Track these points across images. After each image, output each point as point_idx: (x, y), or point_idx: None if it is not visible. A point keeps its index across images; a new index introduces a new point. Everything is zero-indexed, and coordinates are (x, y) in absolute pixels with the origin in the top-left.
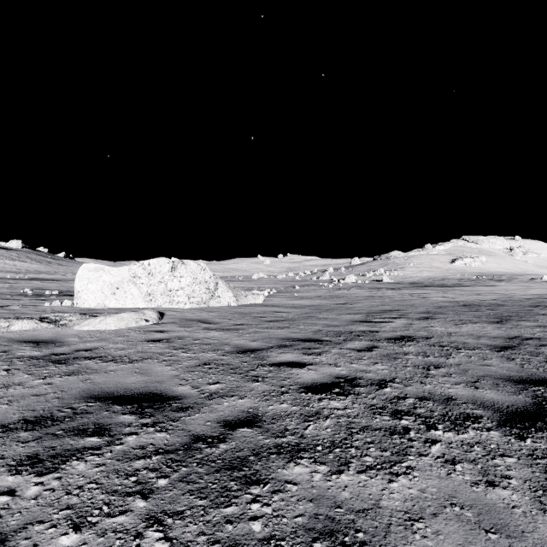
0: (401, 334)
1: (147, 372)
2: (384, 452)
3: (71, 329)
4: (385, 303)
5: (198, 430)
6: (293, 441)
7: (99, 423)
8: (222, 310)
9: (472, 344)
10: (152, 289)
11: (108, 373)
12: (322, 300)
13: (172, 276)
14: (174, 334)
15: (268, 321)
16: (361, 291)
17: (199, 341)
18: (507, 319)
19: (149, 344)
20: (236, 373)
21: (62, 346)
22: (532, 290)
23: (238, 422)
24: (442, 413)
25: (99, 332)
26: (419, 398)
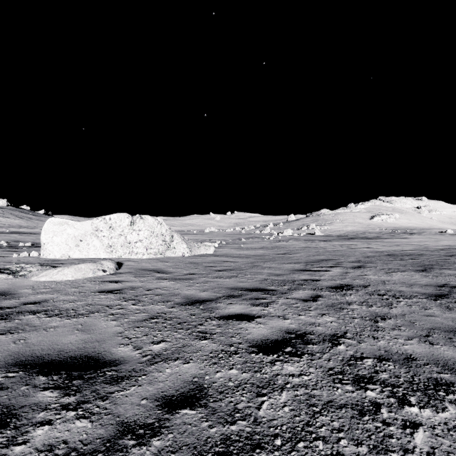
0: (340, 283)
1: (90, 328)
2: (359, 447)
3: (28, 280)
4: (320, 253)
5: (129, 414)
6: (245, 430)
7: (9, 405)
8: (177, 260)
9: (407, 293)
10: (113, 241)
11: (47, 330)
12: (265, 250)
13: (131, 229)
14: (128, 284)
15: (218, 271)
16: (297, 242)
17: (151, 291)
18: (430, 267)
19: (101, 295)
20: (183, 328)
21: (12, 298)
22: (441, 241)
23: (180, 399)
24: (408, 379)
25: (55, 283)
26: (377, 358)
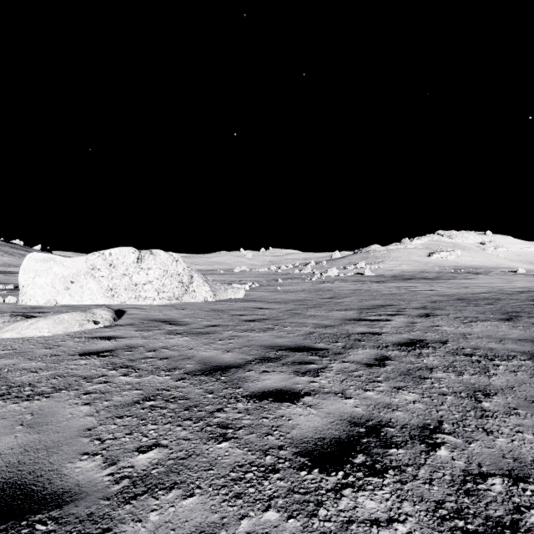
0: (409, 337)
1: (43, 421)
2: None
3: None
4: (375, 297)
5: None
6: None
7: None
8: (196, 307)
9: (501, 351)
10: (114, 283)
11: None
12: (307, 294)
13: (138, 268)
14: (124, 342)
15: (248, 321)
16: (345, 284)
17: (154, 353)
18: (515, 315)
19: (82, 359)
20: (192, 418)
21: None
22: (515, 282)
23: None
24: None
25: (22, 341)
26: (507, 476)
